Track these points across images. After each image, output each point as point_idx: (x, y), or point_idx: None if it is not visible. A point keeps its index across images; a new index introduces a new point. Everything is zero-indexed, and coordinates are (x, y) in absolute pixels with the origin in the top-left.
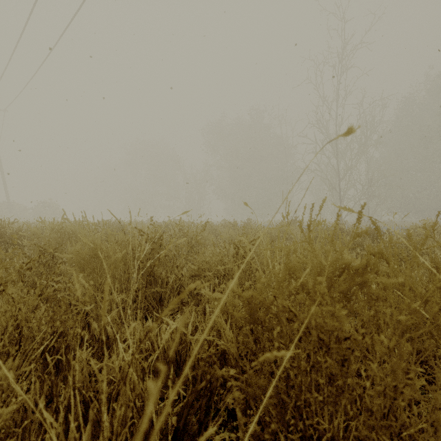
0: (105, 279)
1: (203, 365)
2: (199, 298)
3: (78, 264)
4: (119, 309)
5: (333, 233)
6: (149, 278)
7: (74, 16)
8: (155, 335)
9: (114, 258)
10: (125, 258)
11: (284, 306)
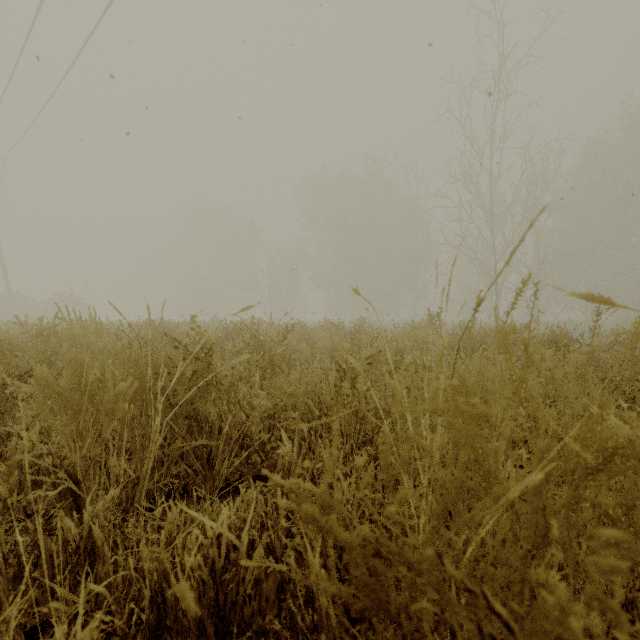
0: (106, 426)
1: (270, 618)
2: (275, 458)
3: (57, 401)
4: (130, 480)
5: (587, 361)
6: (187, 423)
7: (101, 17)
8: (179, 547)
9: (114, 393)
10: (145, 388)
11: (470, 590)
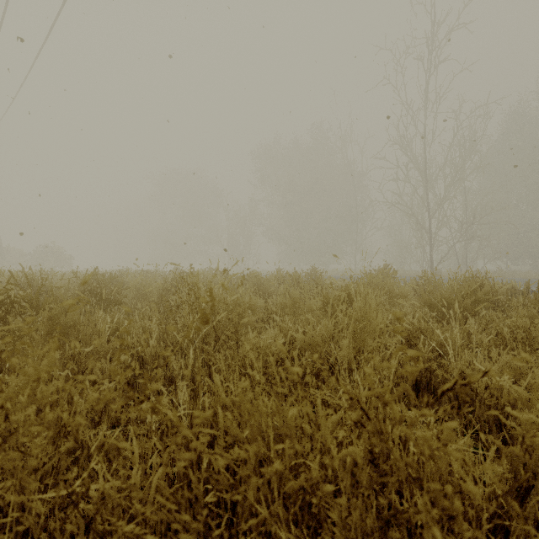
0: None
1: None
2: None
3: None
4: None
5: None
6: None
7: None
8: None
9: None
10: None
11: None
